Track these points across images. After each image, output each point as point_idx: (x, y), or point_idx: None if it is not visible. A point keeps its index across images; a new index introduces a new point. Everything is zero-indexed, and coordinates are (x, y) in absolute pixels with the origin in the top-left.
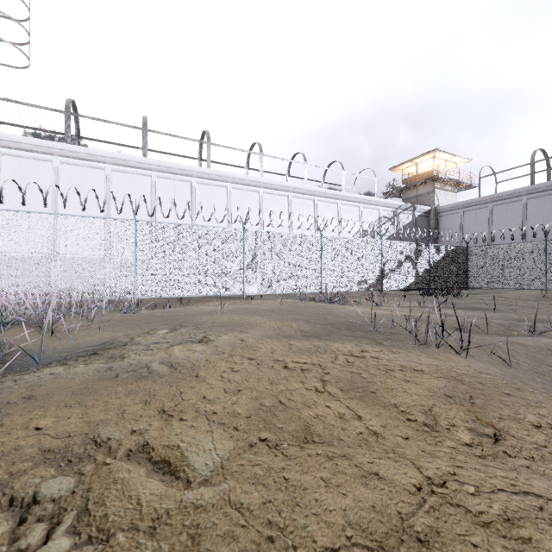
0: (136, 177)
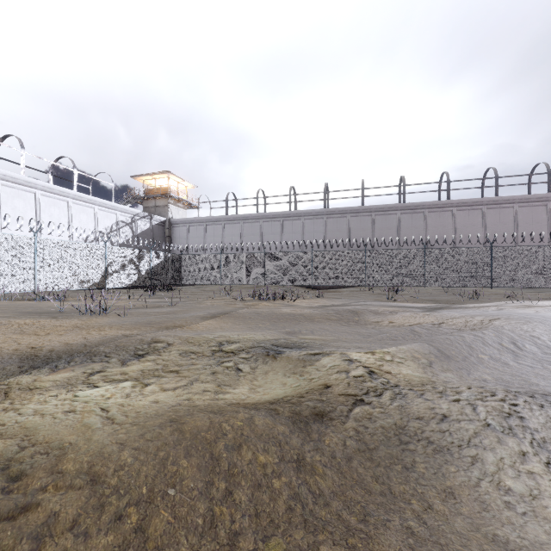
0: None
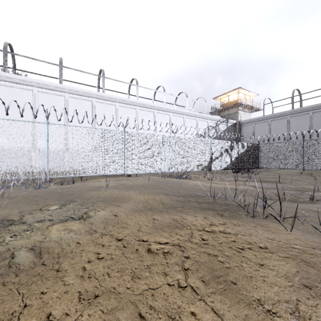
0: (54, 96)
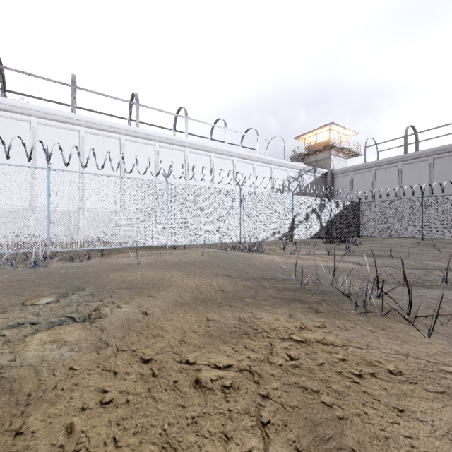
0: (64, 131)
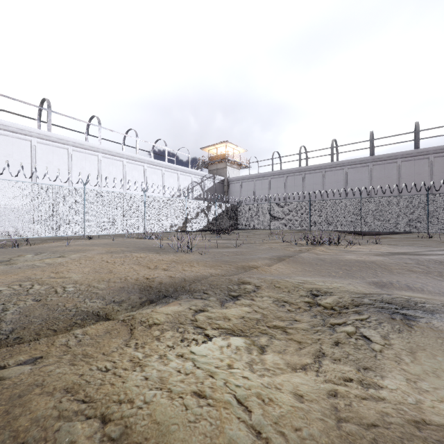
0: None
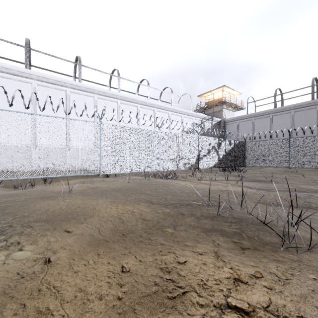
0: (19, 83)
